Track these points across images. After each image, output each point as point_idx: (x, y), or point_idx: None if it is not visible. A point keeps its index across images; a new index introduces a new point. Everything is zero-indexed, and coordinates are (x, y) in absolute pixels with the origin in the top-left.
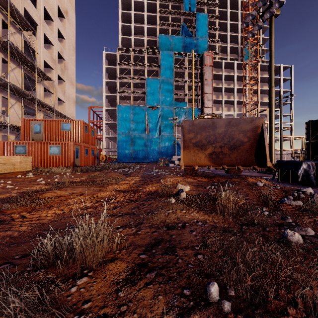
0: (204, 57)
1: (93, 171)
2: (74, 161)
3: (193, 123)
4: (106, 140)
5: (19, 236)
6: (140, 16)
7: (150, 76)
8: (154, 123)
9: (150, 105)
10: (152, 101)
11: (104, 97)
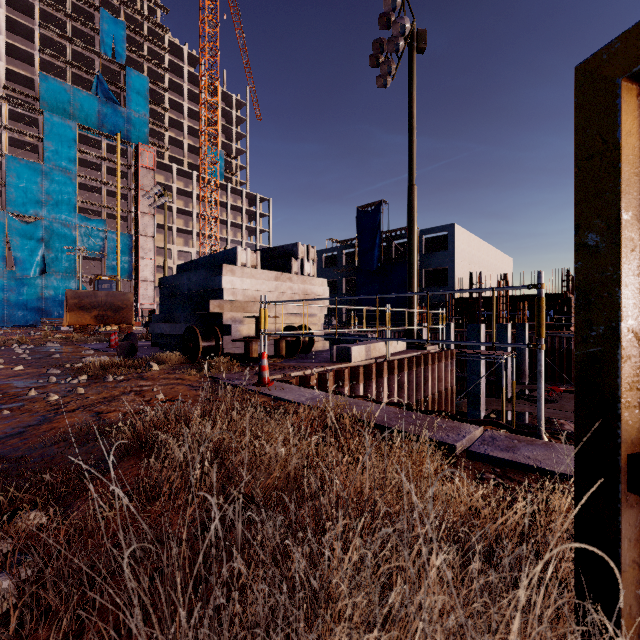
0: (141, 152)
1: None
2: None
3: (76, 293)
4: None
5: None
6: None
7: (18, 149)
8: (28, 249)
9: (17, 211)
10: (23, 204)
11: None
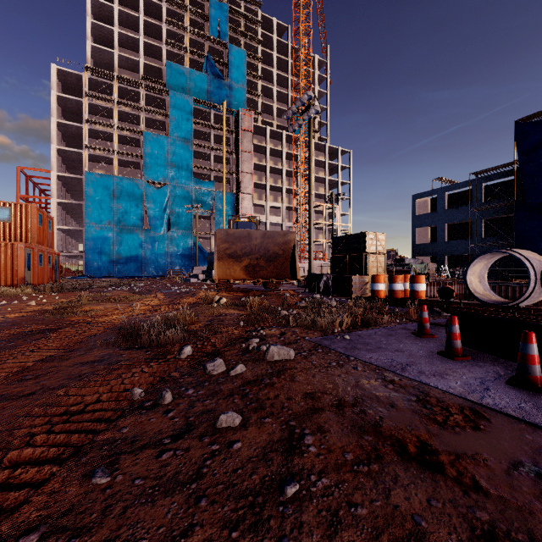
0: (241, 117)
1: (72, 290)
2: (24, 276)
3: (227, 233)
4: (57, 236)
5: (119, 325)
6: (131, 18)
7: (151, 129)
8: (158, 210)
9: (151, 178)
10: (155, 172)
11: (55, 153)
